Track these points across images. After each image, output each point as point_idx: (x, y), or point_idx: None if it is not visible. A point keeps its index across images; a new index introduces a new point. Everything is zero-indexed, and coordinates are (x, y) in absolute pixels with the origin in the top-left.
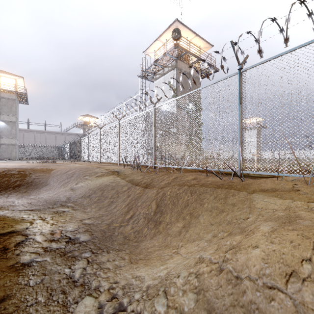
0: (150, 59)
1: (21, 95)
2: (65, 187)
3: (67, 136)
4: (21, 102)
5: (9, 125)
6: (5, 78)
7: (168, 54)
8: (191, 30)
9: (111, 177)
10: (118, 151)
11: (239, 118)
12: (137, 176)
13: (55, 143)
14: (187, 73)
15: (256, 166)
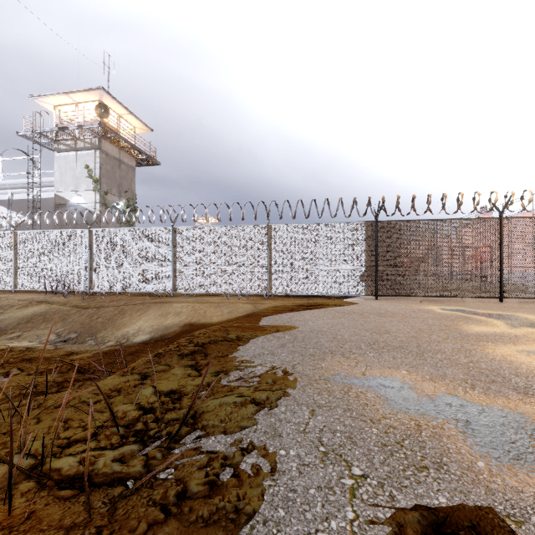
0: (50, 119)
1: None
2: None
3: None
4: None
5: None
6: None
7: (87, 128)
8: (123, 105)
9: (42, 306)
10: (14, 273)
11: (172, 257)
12: (79, 303)
13: None
14: (116, 159)
15: (182, 288)
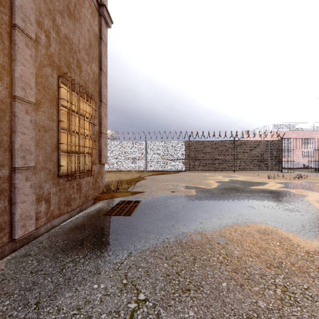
0: None
1: None
2: None
3: None
4: None
5: None
6: None
7: None
8: None
9: None
10: None
11: None
12: None
13: None
14: None
15: (108, 168)
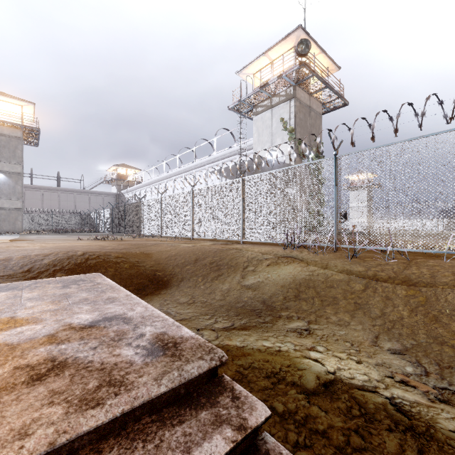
0: (252, 83)
1: (31, 132)
2: (224, 283)
3: (93, 196)
4: (26, 143)
5: (11, 179)
6: (4, 103)
7: (285, 76)
8: (316, 43)
9: (297, 266)
10: (242, 223)
11: None
12: (348, 265)
13: (73, 208)
14: (307, 107)
15: None
